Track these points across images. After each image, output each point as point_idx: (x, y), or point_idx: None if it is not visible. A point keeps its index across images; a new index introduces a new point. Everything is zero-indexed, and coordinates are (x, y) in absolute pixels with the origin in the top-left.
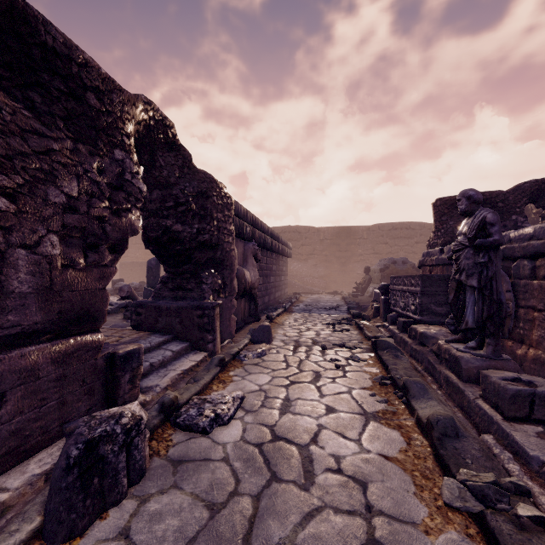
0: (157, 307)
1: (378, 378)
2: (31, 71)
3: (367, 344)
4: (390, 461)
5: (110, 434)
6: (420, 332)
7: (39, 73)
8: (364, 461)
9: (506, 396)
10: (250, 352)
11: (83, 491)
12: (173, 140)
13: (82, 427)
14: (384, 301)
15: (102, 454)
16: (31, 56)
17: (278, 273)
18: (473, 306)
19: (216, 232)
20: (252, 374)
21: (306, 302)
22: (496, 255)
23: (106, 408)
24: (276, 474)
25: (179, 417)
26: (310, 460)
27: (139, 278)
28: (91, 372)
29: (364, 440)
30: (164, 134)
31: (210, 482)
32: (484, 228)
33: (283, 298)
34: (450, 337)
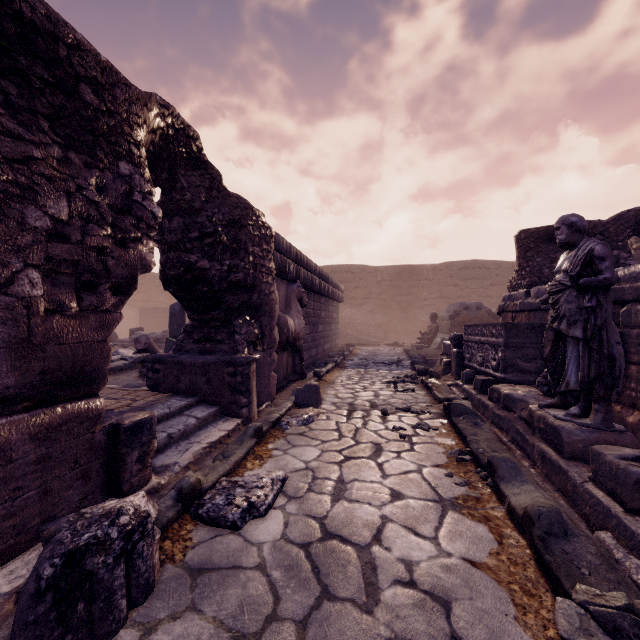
0: (179, 363)
1: (454, 452)
2: (3, 53)
3: (438, 408)
4: (478, 568)
5: (101, 541)
6: (504, 394)
7: (14, 55)
8: (445, 570)
9: (628, 481)
10: (294, 418)
11: (60, 625)
12: (198, 155)
13: (64, 531)
14: (457, 354)
15: (90, 569)
16: (1, 31)
17: (328, 321)
18: (577, 362)
19: (252, 271)
20: (296, 447)
21: (361, 356)
22: (607, 298)
23: (108, 495)
24: (328, 589)
25: (201, 507)
26: (372, 567)
27: (162, 326)
28: (86, 450)
29: (443, 538)
30: (187, 147)
31: (240, 601)
32: (591, 264)
33: (334, 350)
34: (545, 401)
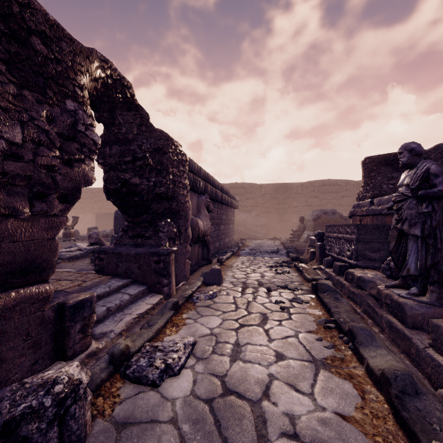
0: (118, 253)
1: (322, 321)
2: None
3: (307, 286)
4: (348, 421)
5: (36, 410)
6: (357, 276)
7: None
8: (321, 423)
9: None
10: (202, 294)
11: None
12: (131, 100)
13: (4, 401)
14: (320, 246)
15: (25, 435)
16: None
17: (227, 222)
18: (416, 254)
19: (172, 186)
20: (204, 316)
21: (250, 247)
22: (439, 205)
23: (55, 359)
24: (227, 441)
25: (129, 368)
26: (263, 420)
27: (111, 226)
28: (37, 324)
29: (318, 394)
30: (123, 93)
31: None
32: (428, 179)
33: (232, 243)
34: (390, 283)
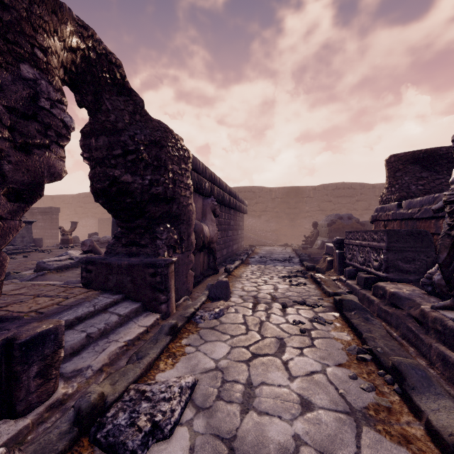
0: (108, 264)
1: (352, 349)
2: None
3: (328, 301)
4: None
5: None
6: (390, 292)
7: None
8: None
9: None
10: (207, 312)
11: None
12: (122, 82)
13: None
14: (339, 254)
15: None
16: None
17: (236, 228)
18: None
19: (172, 185)
20: (208, 342)
21: (260, 254)
22: None
23: None
24: None
25: (101, 430)
26: None
27: None
28: None
29: None
30: (110, 73)
31: None
32: None
33: (240, 250)
34: (439, 303)
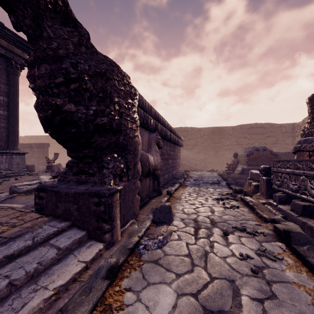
0: (57, 192)
1: None
2: None
3: (267, 228)
4: None
5: None
6: None
7: None
8: None
9: None
10: (151, 240)
11: None
12: (65, 10)
13: None
14: (266, 181)
15: None
16: None
17: (175, 157)
18: None
19: (118, 117)
20: (150, 285)
21: (194, 178)
22: None
23: None
24: None
25: None
26: None
27: None
28: None
29: None
30: None
31: None
32: None
33: (178, 174)
34: None
